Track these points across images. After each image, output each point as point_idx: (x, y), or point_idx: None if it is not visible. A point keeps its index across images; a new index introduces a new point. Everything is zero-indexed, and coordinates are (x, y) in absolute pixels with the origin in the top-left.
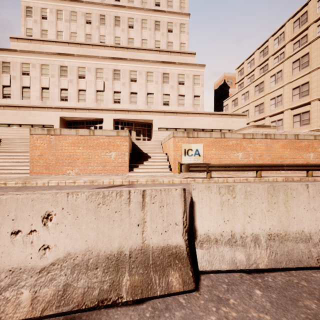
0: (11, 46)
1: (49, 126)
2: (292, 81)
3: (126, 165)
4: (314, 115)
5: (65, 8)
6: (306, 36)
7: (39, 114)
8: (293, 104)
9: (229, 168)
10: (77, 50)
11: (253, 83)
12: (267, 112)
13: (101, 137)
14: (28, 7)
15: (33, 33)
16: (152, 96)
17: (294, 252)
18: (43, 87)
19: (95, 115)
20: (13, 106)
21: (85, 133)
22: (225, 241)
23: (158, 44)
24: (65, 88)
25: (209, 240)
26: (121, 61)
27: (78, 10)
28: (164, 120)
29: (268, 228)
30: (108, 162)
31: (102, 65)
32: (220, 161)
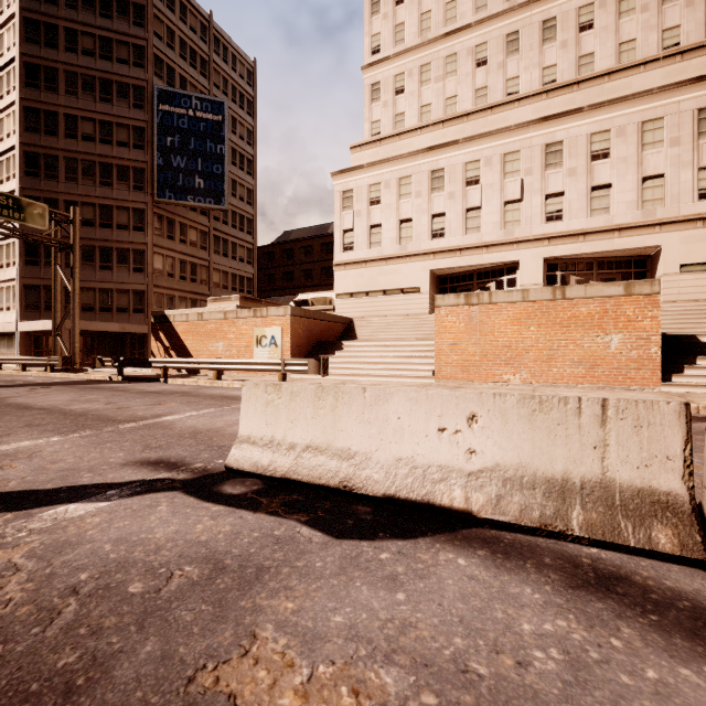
0: (351, 162)
1: (412, 290)
2: None
3: (654, 367)
4: None
5: (434, 57)
6: None
7: (395, 271)
8: None
9: None
10: (460, 130)
11: None
12: None
13: (581, 302)
14: (374, 84)
15: (381, 128)
16: (658, 182)
17: None
18: (402, 219)
19: (501, 256)
20: (358, 263)
21: (543, 296)
22: None
23: (674, 35)
24: (439, 213)
25: None
26: (565, 119)
27: (460, 48)
28: (701, 242)
29: None
30: (600, 359)
31: (518, 144)
32: None
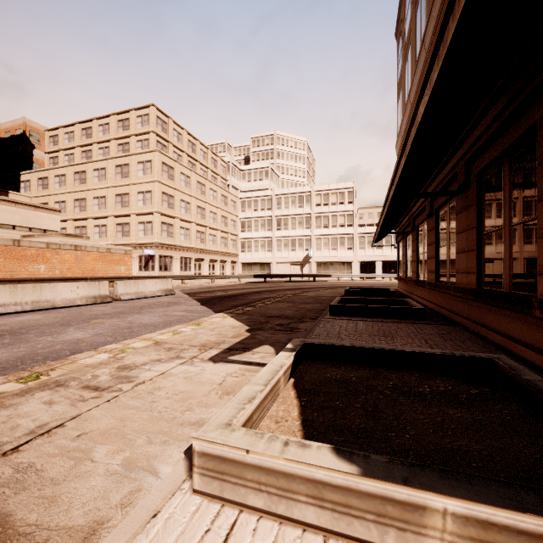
0: None
1: None
2: (116, 186)
3: None
4: (133, 229)
5: None
6: (129, 144)
7: None
8: (117, 212)
9: (25, 282)
10: None
11: (72, 167)
12: (90, 212)
13: None
14: None
15: None
16: None
17: (42, 305)
18: None
19: None
20: None
21: None
22: (13, 304)
23: None
24: None
25: (5, 305)
26: None
27: None
28: None
29: (33, 299)
30: None
31: None
32: (13, 275)
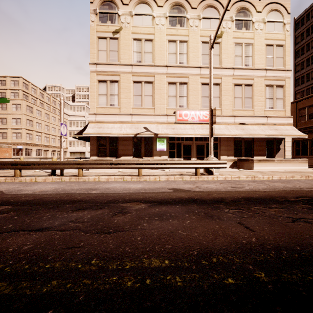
0: None
1: None
2: None
3: None
4: (9, 135)
5: None
6: (6, 93)
7: None
8: None
9: None
10: None
11: None
12: None
13: None
14: None
15: None
16: None
17: None
18: None
19: None
20: None
21: None
22: None
23: None
24: None
25: None
26: None
27: None
28: None
29: None
30: None
31: None
32: None
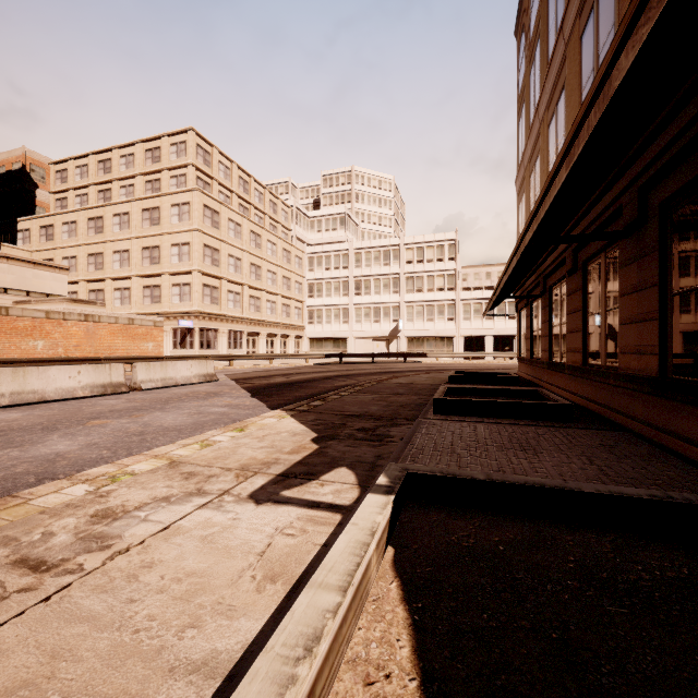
0: None
1: None
2: (143, 237)
3: None
4: (165, 293)
5: None
6: (160, 181)
7: None
8: (144, 271)
9: (14, 364)
10: None
11: (85, 211)
12: (109, 271)
13: None
14: None
15: None
16: None
17: (26, 398)
18: None
19: None
20: None
21: None
22: None
23: None
24: None
25: None
26: None
27: None
28: None
29: (13, 389)
30: None
31: None
32: None
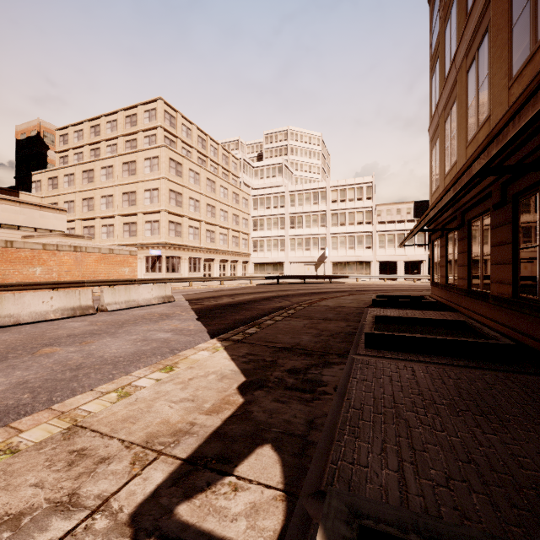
0: None
1: None
2: (123, 185)
3: None
4: (140, 228)
5: None
6: (136, 140)
7: None
8: (124, 211)
9: (13, 287)
10: None
11: (80, 166)
12: (98, 212)
13: None
14: None
15: None
16: None
17: (2, 321)
18: None
19: None
20: None
21: None
22: None
23: None
24: None
25: None
26: None
27: None
28: None
29: None
30: None
31: None
32: (5, 278)
